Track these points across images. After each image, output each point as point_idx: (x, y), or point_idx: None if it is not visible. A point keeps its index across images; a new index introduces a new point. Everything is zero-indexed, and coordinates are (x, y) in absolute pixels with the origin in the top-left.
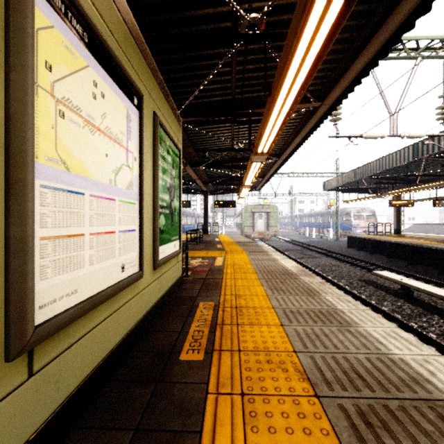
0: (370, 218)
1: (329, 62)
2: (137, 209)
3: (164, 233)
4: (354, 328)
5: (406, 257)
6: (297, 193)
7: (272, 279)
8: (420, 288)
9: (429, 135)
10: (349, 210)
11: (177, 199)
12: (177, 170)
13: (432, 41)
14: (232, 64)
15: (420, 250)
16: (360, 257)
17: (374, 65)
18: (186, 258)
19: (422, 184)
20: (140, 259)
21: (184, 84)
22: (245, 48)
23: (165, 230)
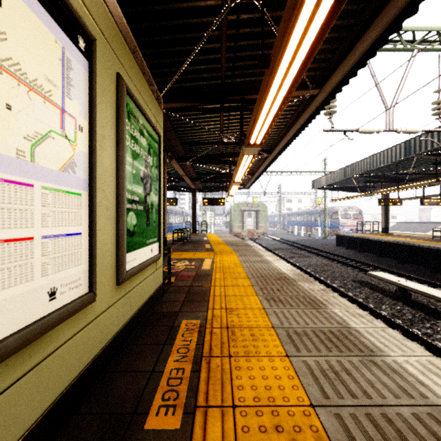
0: (357, 216)
1: (331, 42)
2: (86, 203)
3: (136, 235)
4: (380, 358)
5: (395, 255)
6: (286, 192)
7: (268, 286)
8: (420, 290)
9: (425, 131)
10: (337, 209)
11: (156, 193)
12: (156, 158)
13: (429, 32)
14: (221, 38)
15: (410, 248)
16: (349, 255)
17: (382, 43)
18: (169, 262)
19: (410, 182)
20: (90, 275)
21: (167, 62)
22: (237, 17)
23: (137, 231)
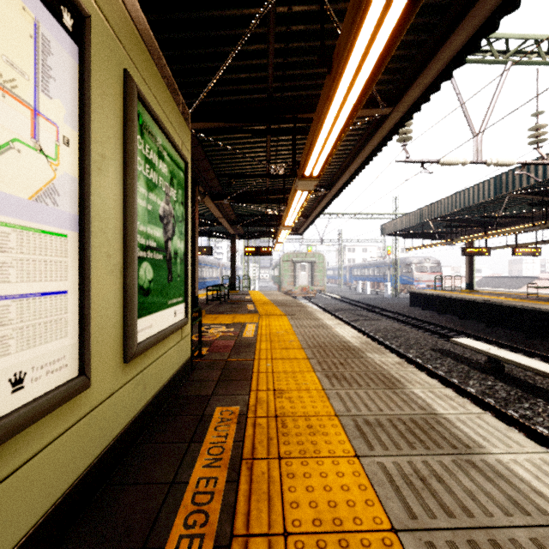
0: (435, 269)
1: (407, 46)
2: (74, 248)
3: (152, 294)
4: (479, 457)
5: (483, 317)
6: (348, 239)
7: (328, 359)
8: (515, 361)
9: (521, 163)
10: (411, 260)
11: (181, 238)
12: (181, 191)
13: (525, 41)
14: (268, 37)
15: (501, 309)
16: (427, 318)
17: (473, 48)
18: (200, 329)
19: (500, 228)
20: (81, 352)
21: (197, 68)
22: (289, 10)
23: (154, 289)
